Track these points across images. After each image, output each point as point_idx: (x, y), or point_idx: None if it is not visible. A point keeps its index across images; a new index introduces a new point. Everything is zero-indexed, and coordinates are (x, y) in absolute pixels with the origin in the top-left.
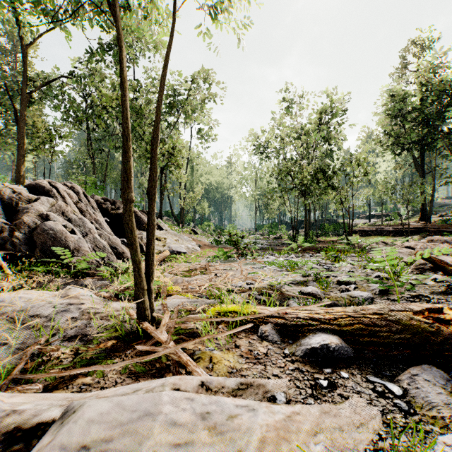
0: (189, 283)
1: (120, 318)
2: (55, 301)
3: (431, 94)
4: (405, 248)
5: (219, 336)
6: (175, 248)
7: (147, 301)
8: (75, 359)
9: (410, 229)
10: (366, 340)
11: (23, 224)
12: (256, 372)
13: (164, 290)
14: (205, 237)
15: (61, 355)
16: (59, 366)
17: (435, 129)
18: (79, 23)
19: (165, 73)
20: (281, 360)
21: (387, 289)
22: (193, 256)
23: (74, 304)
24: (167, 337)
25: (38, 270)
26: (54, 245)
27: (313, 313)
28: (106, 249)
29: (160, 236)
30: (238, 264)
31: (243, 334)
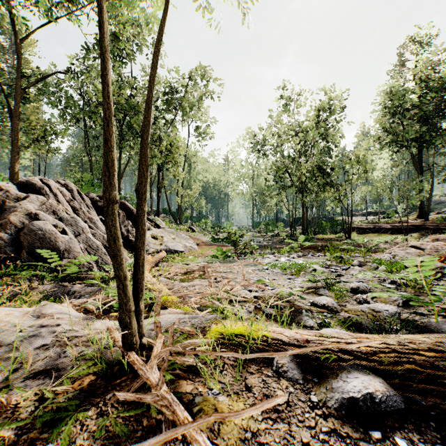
0: (187, 289)
1: (102, 344)
2: (23, 323)
3: (430, 92)
4: (411, 248)
5: (234, 418)
6: (172, 247)
7: (135, 325)
8: (36, 410)
9: (408, 227)
10: (422, 387)
11: (9, 224)
12: (278, 437)
13: (158, 302)
14: (203, 235)
15: (21, 402)
16: (13, 424)
17: (433, 126)
18: (76, 19)
19: (158, 49)
20: (309, 413)
21: (411, 300)
22: (190, 257)
23: (47, 325)
24: (159, 378)
25: (23, 274)
26: (43, 246)
27: (343, 342)
28: (100, 249)
29: (157, 234)
30: (238, 266)
31: (254, 366)
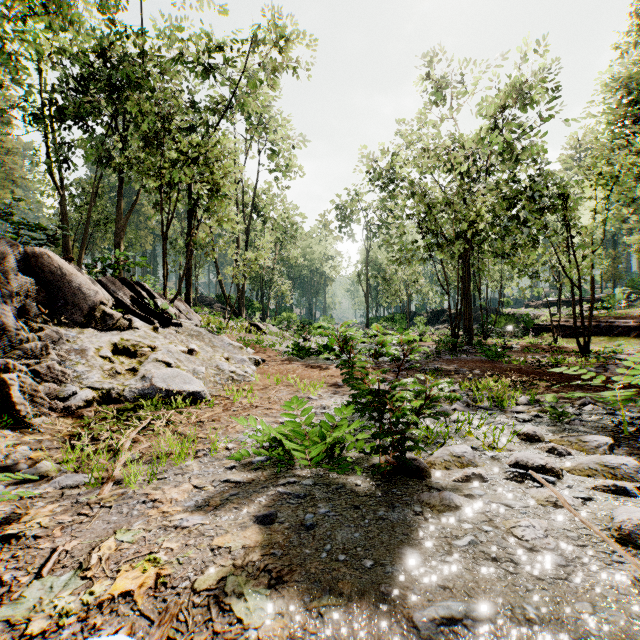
0: None
1: None
2: None
3: None
4: None
5: None
6: (164, 382)
7: None
8: None
9: None
10: None
11: None
12: None
13: None
14: (278, 340)
15: None
16: None
17: None
18: None
19: None
20: None
21: None
22: None
23: None
24: None
25: None
26: None
27: None
28: None
29: (139, 341)
30: None
31: None
